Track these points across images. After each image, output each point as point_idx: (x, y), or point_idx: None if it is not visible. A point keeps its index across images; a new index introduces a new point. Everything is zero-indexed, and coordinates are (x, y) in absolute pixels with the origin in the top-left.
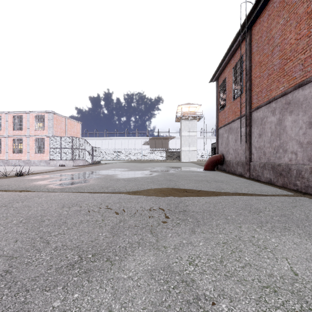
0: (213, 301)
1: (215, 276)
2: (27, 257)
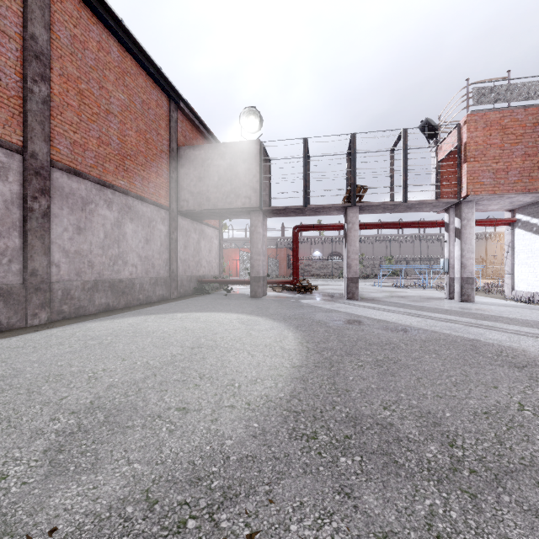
0: (59, 430)
1: (6, 453)
2: (351, 535)
